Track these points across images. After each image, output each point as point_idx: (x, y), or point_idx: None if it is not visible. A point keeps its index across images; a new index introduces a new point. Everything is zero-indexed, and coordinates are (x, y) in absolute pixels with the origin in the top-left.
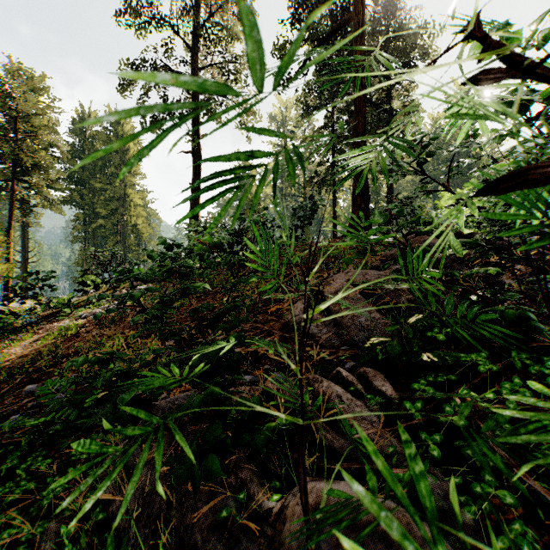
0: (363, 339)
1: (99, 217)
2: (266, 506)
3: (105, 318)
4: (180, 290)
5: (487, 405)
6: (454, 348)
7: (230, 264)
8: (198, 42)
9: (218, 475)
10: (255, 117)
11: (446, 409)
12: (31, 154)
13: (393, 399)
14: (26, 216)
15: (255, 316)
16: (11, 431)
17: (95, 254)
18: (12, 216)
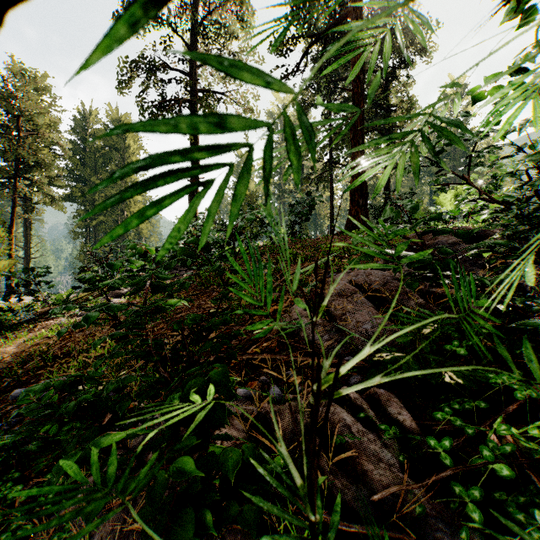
0: None
1: (100, 214)
2: None
3: (100, 316)
4: (151, 307)
5: (532, 445)
6: (475, 363)
7: (220, 270)
8: (196, 40)
9: None
10: (253, 114)
11: (484, 453)
12: (32, 151)
13: (412, 432)
14: (28, 213)
15: (252, 318)
16: None
17: (93, 251)
18: (14, 212)
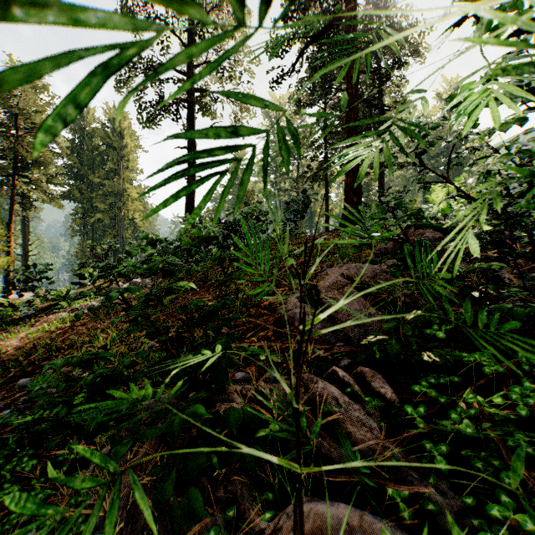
0: (358, 335)
1: (97, 212)
2: (258, 526)
3: (100, 310)
4: (164, 288)
5: (495, 410)
6: (453, 346)
7: (221, 259)
8: (193, 40)
9: (200, 510)
10: (249, 113)
11: (452, 416)
12: (31, 150)
13: (393, 402)
14: (26, 211)
15: (248, 310)
16: (2, 427)
17: (92, 248)
18: (12, 210)
